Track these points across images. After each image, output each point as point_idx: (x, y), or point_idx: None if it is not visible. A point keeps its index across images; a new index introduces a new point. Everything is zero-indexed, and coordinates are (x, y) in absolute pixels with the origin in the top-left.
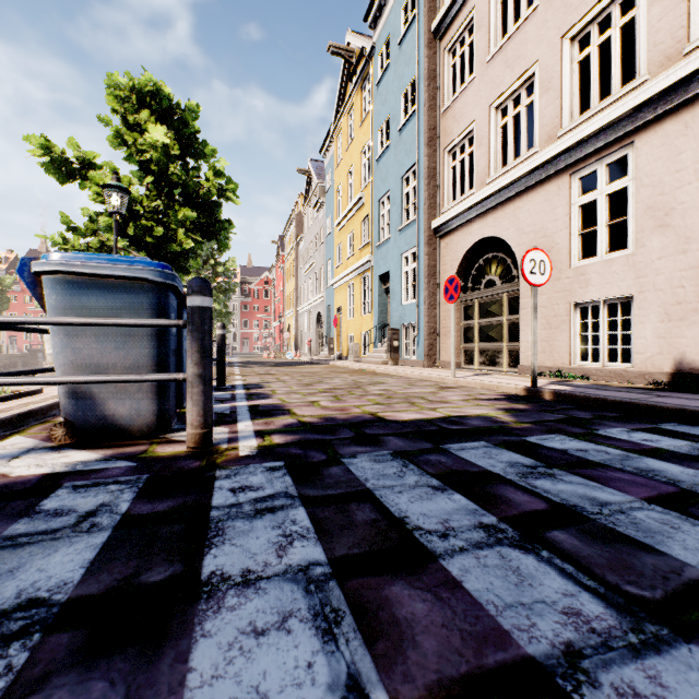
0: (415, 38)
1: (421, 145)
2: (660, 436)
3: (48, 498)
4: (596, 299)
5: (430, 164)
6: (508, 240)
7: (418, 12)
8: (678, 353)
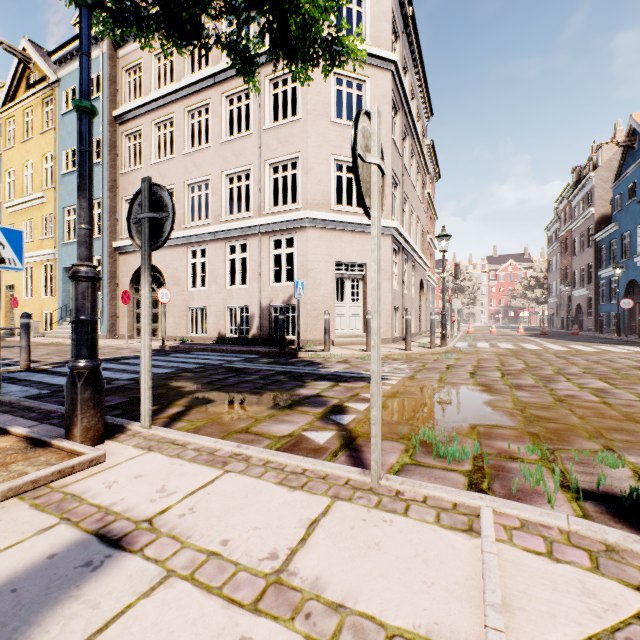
0: (100, 112)
1: (105, 189)
2: (185, 354)
3: (6, 375)
4: (197, 306)
5: (113, 204)
6: (161, 269)
7: (103, 97)
8: (219, 330)
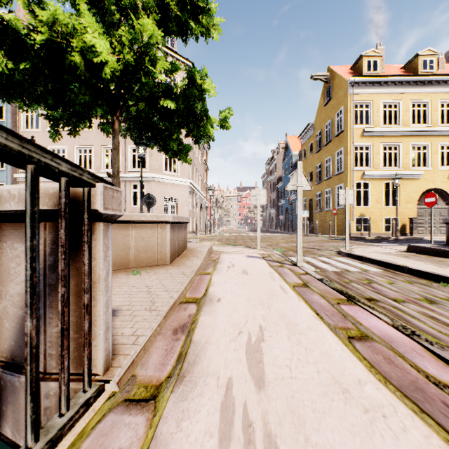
0: None
1: None
2: None
3: None
4: None
5: None
6: None
7: None
8: None
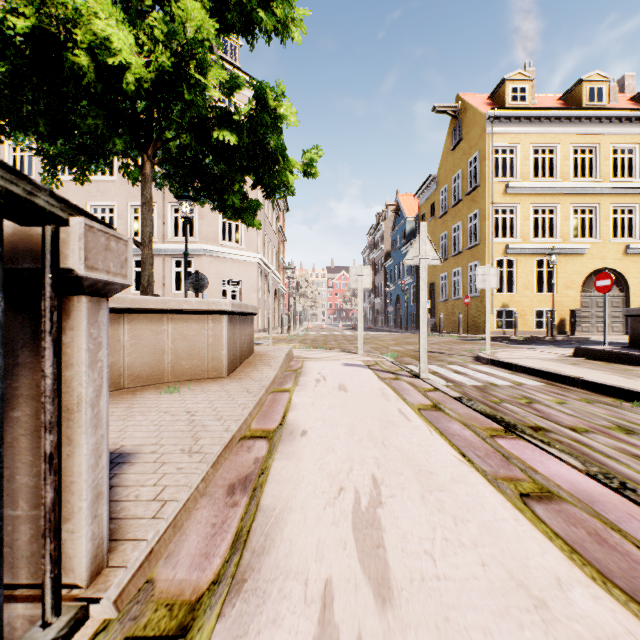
0: None
1: None
2: None
3: None
4: None
5: None
6: None
7: None
8: None
